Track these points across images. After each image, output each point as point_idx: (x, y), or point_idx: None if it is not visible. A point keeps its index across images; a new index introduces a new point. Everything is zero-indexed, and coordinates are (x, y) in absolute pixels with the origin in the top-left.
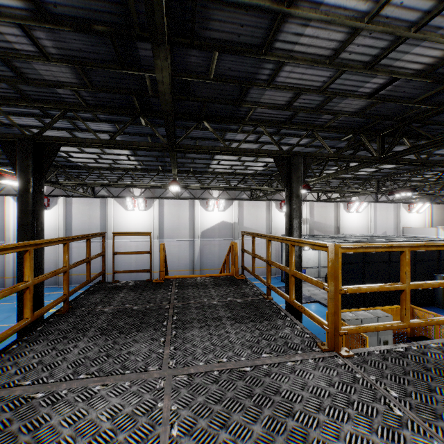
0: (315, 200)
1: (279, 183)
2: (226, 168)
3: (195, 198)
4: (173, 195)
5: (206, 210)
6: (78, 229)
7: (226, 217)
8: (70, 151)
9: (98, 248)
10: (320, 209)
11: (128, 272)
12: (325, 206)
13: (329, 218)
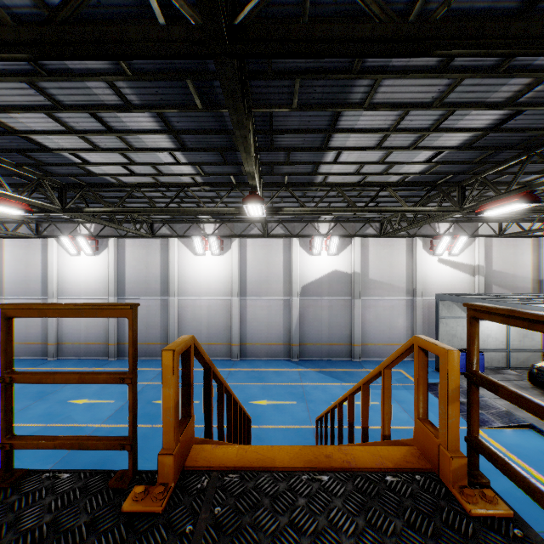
0: (494, 235)
1: (449, 199)
2: (348, 173)
3: (293, 236)
4: (259, 231)
5: (309, 253)
6: (132, 281)
7: (340, 264)
8: (77, 149)
9: (158, 307)
10: (505, 249)
11: (53, 446)
12: (514, 244)
13: (521, 264)
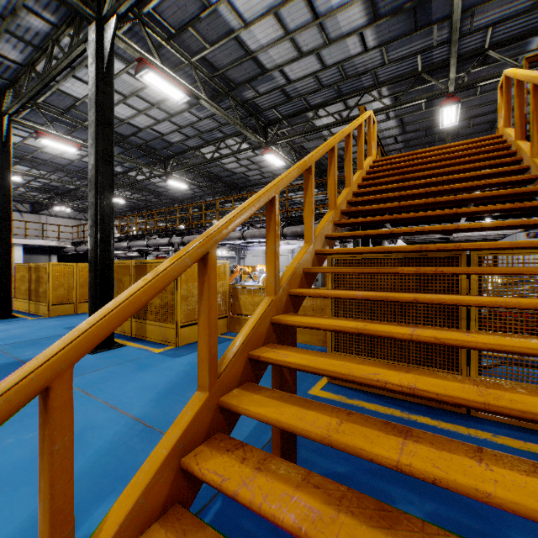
0: None
1: None
2: None
3: None
4: None
5: None
6: None
7: None
8: None
9: None
10: None
11: None
12: None
13: None
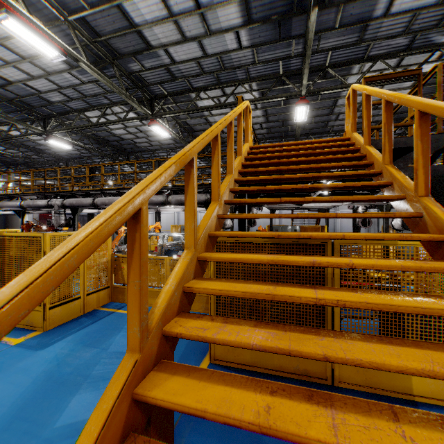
0: None
1: None
2: None
3: None
4: None
5: None
6: None
7: None
8: None
9: None
10: None
11: None
12: None
13: None
